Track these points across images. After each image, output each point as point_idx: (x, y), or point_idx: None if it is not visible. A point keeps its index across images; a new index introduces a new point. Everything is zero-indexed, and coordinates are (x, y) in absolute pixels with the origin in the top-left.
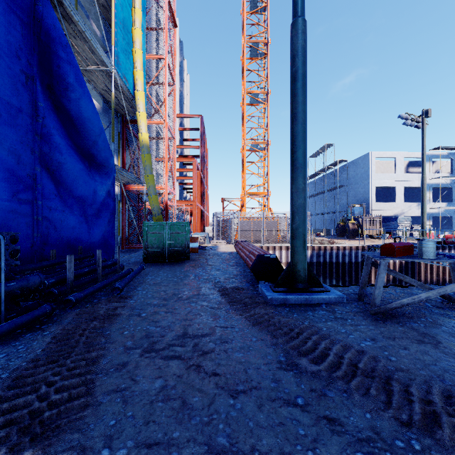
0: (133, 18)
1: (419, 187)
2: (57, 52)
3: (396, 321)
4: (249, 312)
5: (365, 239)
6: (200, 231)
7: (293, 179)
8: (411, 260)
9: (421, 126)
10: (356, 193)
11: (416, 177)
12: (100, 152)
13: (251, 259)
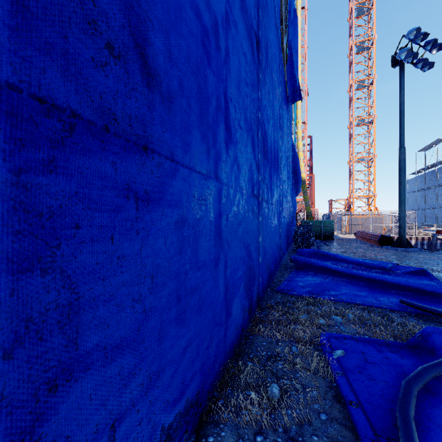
0: (297, 115)
1: None
2: (295, 161)
3: (438, 253)
4: (383, 250)
5: None
6: None
7: (399, 206)
8: None
9: None
10: None
11: None
12: (298, 191)
13: (376, 238)
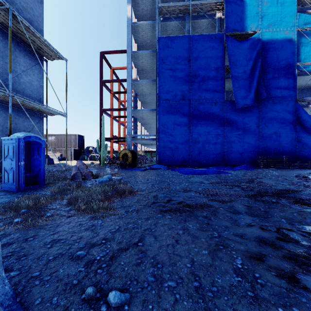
0: None
1: None
2: (301, 116)
3: None
4: None
5: None
6: None
7: None
8: None
9: None
10: None
11: None
12: None
13: None
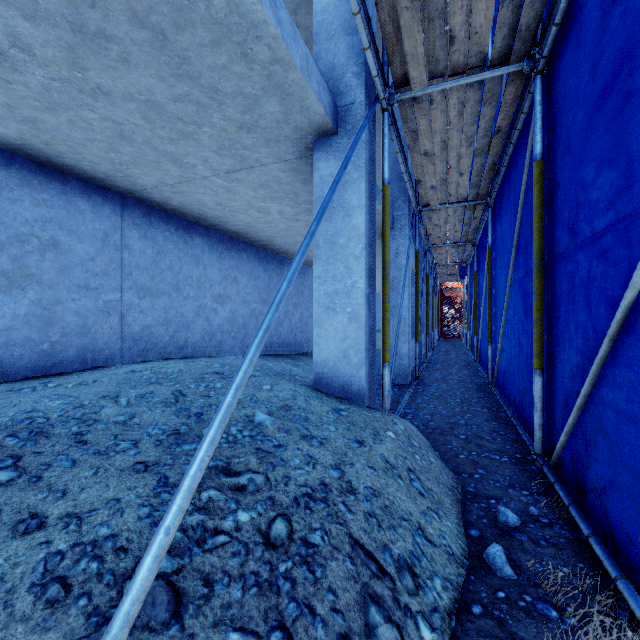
0: None
1: None
2: None
3: None
4: None
5: None
6: None
7: None
8: None
9: None
10: None
11: None
12: None
13: None
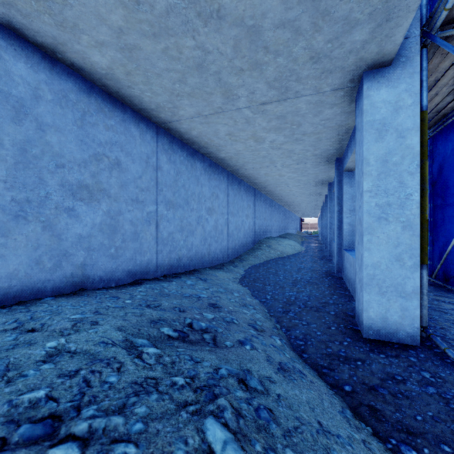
0: None
1: None
2: None
3: None
4: None
5: None
6: None
7: None
8: None
9: None
10: None
11: None
12: None
13: None
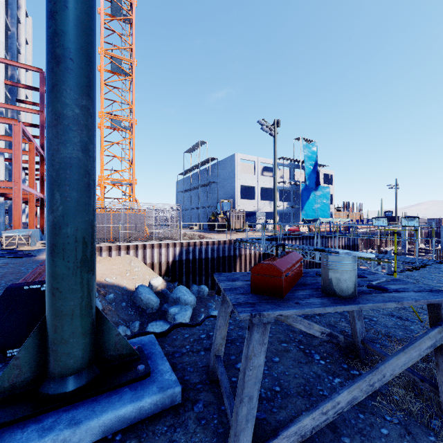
0: None
1: (270, 188)
2: None
3: None
4: None
5: (232, 232)
6: (40, 226)
7: (48, 89)
8: (320, 311)
9: (274, 133)
10: (225, 190)
11: (269, 180)
12: None
13: None
